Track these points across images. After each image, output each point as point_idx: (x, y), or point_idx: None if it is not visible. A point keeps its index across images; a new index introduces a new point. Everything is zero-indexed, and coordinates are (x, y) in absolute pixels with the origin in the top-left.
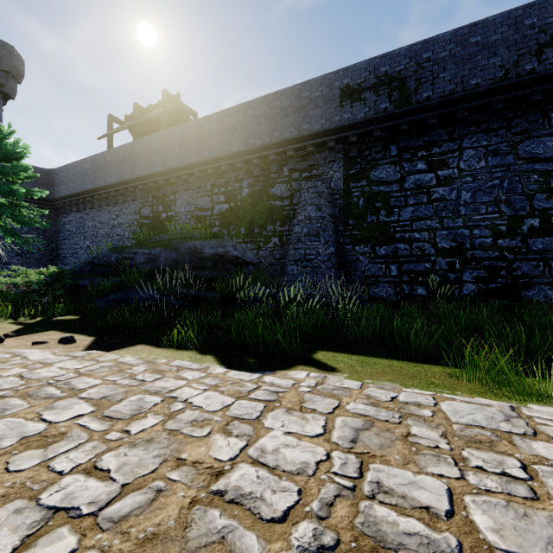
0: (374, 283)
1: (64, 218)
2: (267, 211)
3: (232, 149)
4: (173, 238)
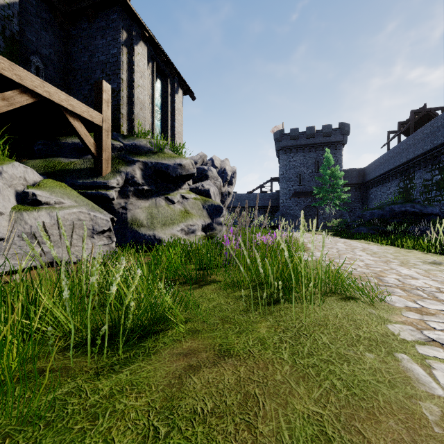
0: None
1: (369, 191)
2: None
3: (437, 143)
4: (388, 203)
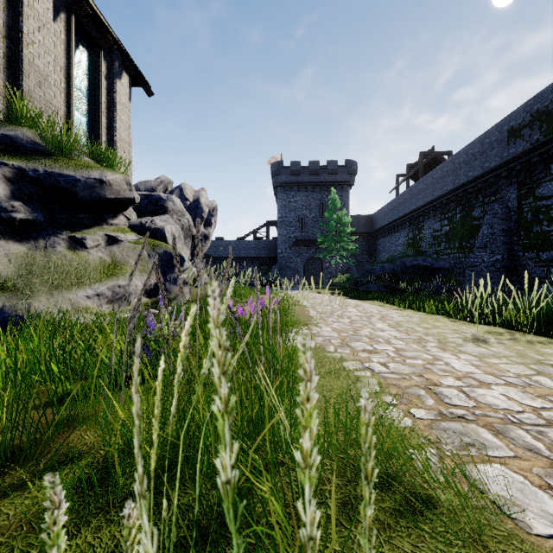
0: (538, 284)
1: (377, 242)
2: (470, 229)
3: (447, 189)
4: (399, 256)
